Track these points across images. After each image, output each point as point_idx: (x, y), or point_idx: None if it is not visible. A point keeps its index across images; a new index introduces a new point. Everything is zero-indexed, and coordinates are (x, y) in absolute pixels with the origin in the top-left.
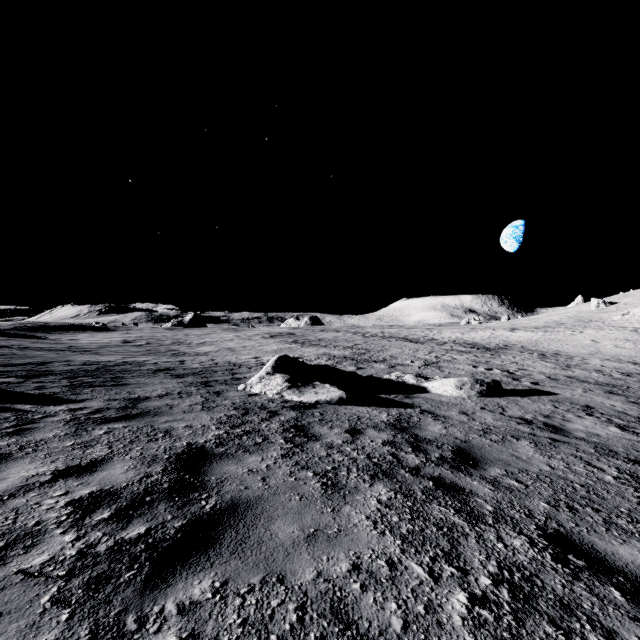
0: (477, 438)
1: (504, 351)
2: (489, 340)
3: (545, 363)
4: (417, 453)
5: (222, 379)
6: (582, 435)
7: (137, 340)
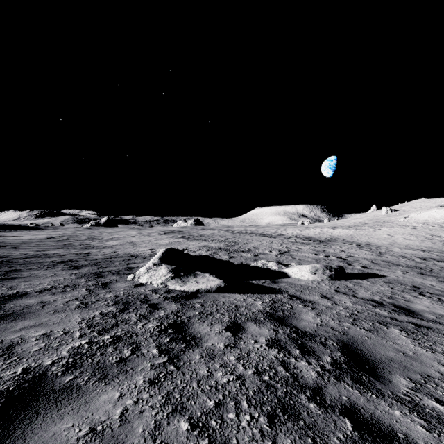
0: (352, 327)
1: (332, 243)
2: (320, 235)
3: (364, 251)
4: (307, 358)
5: (116, 269)
6: (432, 317)
7: (59, 236)
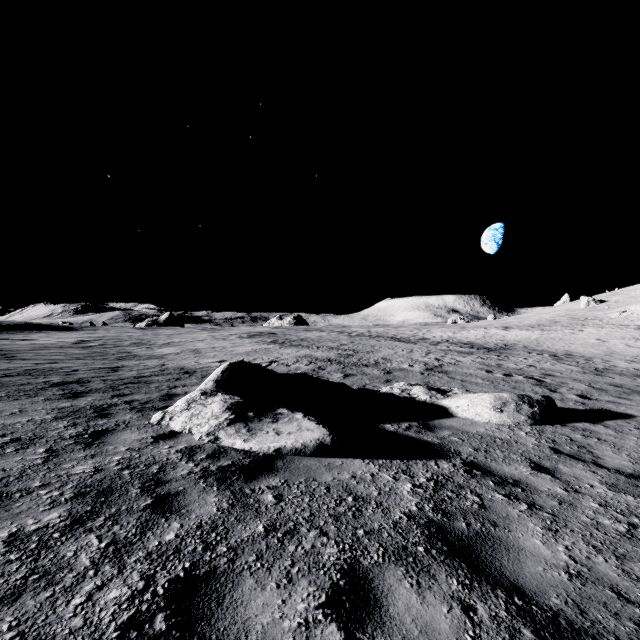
0: None
1: (509, 351)
2: (485, 339)
3: (568, 366)
4: None
5: (144, 398)
6: None
7: (94, 340)
